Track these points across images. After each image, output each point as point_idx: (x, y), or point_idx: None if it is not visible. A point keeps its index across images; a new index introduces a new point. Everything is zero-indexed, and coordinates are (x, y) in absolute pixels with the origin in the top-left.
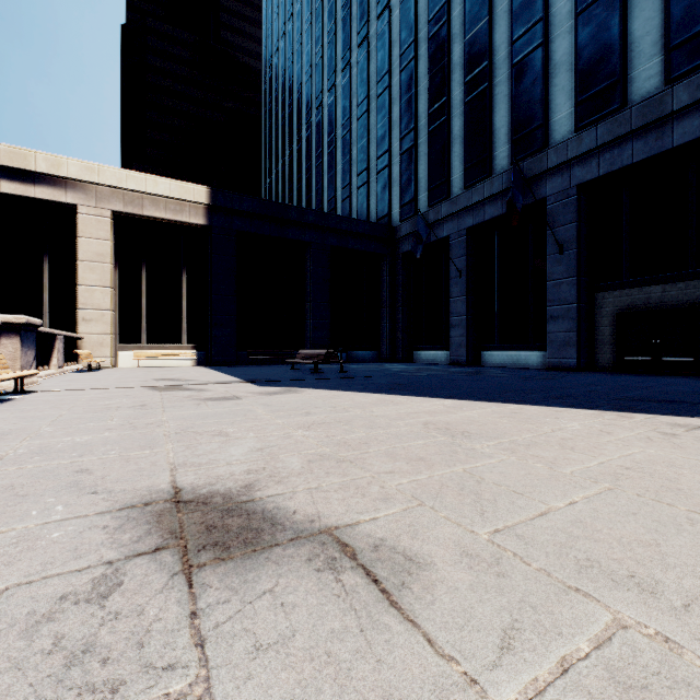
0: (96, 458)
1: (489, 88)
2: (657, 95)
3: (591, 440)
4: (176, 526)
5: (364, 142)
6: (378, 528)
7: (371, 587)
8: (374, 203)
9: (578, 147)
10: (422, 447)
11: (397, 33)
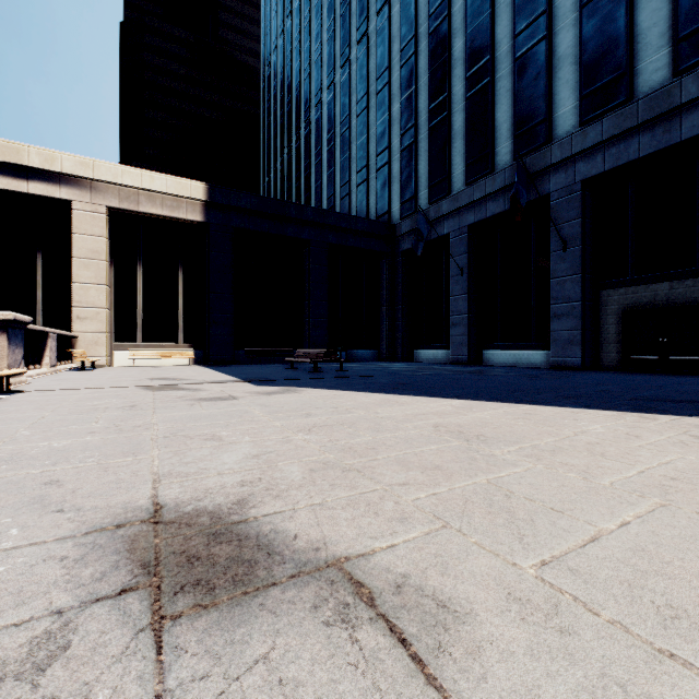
0: (71, 467)
1: (491, 82)
2: (665, 88)
3: (620, 444)
4: (151, 557)
5: (364, 139)
6: (399, 560)
7: (398, 652)
8: (374, 201)
9: (582, 141)
10: (436, 454)
11: (397, 28)
